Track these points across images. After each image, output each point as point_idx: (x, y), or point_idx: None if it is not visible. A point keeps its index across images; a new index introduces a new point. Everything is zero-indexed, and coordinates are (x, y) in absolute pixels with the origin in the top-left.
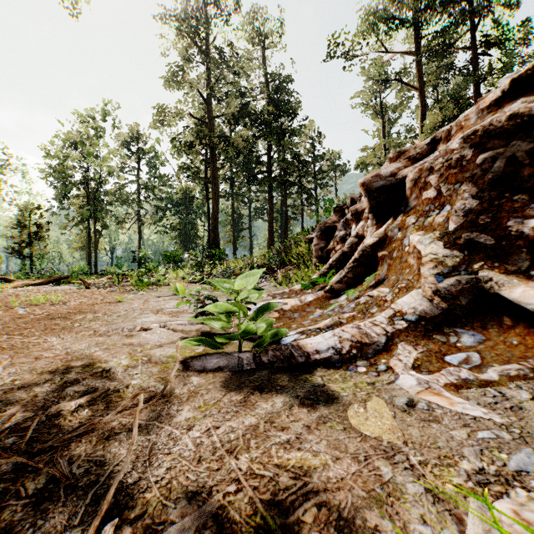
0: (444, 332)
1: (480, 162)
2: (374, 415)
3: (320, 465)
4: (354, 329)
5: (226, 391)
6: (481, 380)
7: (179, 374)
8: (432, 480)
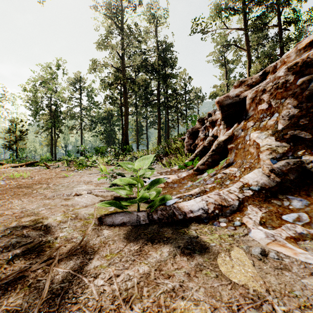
0: (279, 198)
1: (299, 83)
2: (237, 263)
3: None
4: (216, 196)
5: (127, 242)
6: (312, 234)
7: (95, 227)
8: None
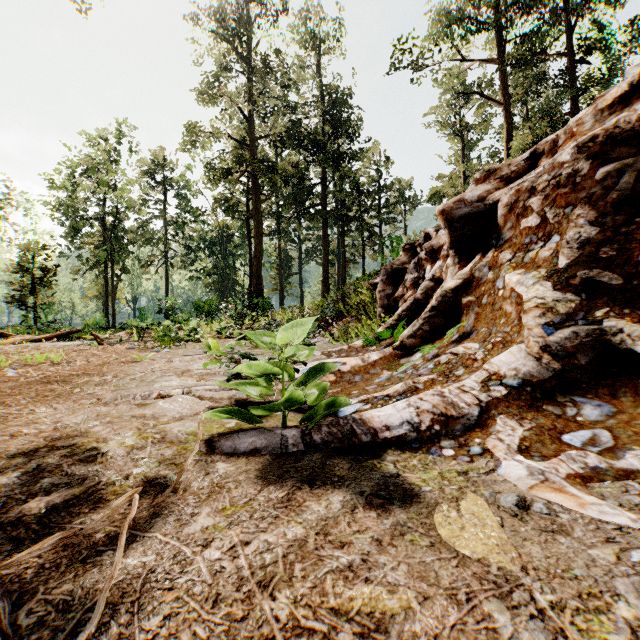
0: (557, 401)
1: (600, 177)
2: (472, 523)
3: (400, 610)
4: (435, 398)
5: (263, 485)
6: (616, 469)
7: (201, 458)
8: (577, 638)
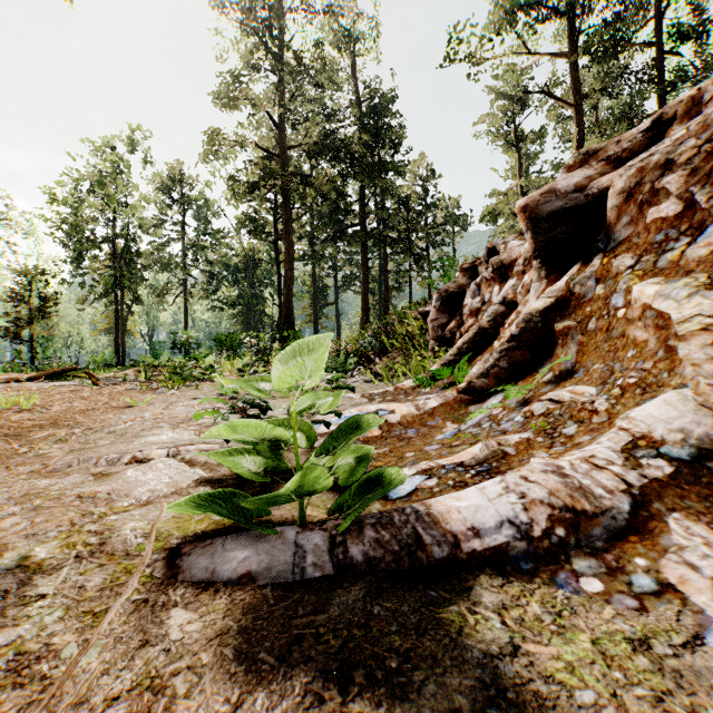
0: None
1: None
2: None
3: None
4: (550, 477)
5: (245, 683)
6: None
7: (146, 597)
8: None
